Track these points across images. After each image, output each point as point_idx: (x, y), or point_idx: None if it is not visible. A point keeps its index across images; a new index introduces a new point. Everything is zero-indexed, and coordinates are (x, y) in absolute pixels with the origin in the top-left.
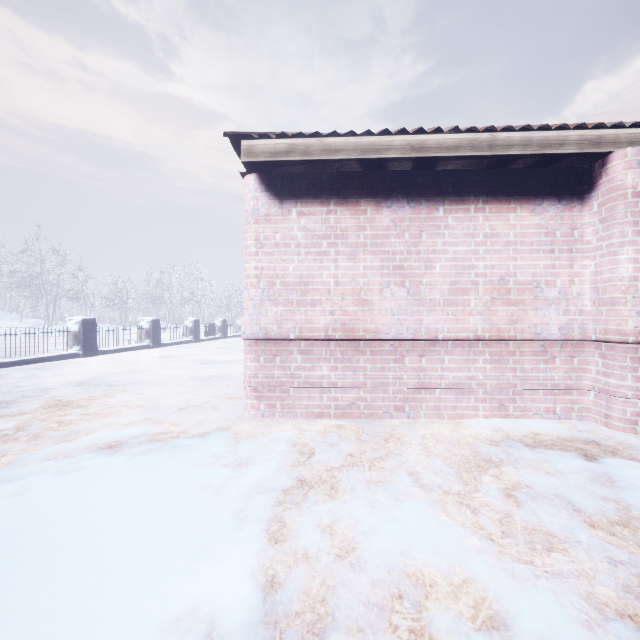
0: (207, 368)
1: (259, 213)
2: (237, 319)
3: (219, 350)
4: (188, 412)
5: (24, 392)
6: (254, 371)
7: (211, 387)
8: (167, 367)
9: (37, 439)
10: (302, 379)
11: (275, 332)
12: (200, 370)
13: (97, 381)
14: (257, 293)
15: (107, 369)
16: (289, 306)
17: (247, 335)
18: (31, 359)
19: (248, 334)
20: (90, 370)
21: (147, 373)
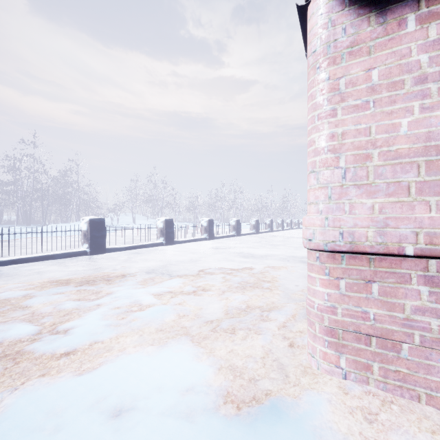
0: (247, 262)
1: (337, 46)
2: (266, 219)
3: (255, 244)
4: (231, 335)
5: (114, 275)
6: (328, 301)
7: (253, 289)
8: (216, 258)
9: (69, 357)
10: (432, 333)
11: (371, 241)
12: (241, 264)
13: (164, 269)
14: (333, 176)
15: (175, 257)
16: (399, 194)
17: (316, 243)
18: (135, 246)
19: (318, 242)
20: (165, 257)
21: (200, 263)
